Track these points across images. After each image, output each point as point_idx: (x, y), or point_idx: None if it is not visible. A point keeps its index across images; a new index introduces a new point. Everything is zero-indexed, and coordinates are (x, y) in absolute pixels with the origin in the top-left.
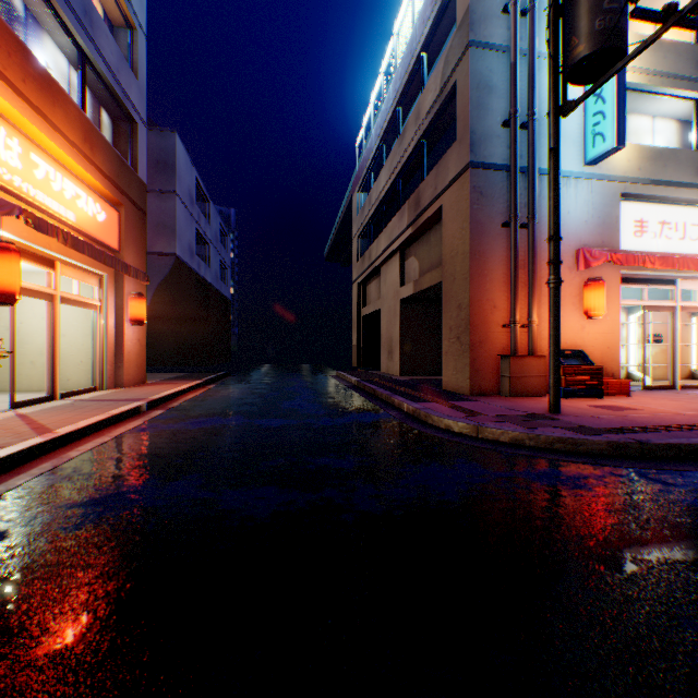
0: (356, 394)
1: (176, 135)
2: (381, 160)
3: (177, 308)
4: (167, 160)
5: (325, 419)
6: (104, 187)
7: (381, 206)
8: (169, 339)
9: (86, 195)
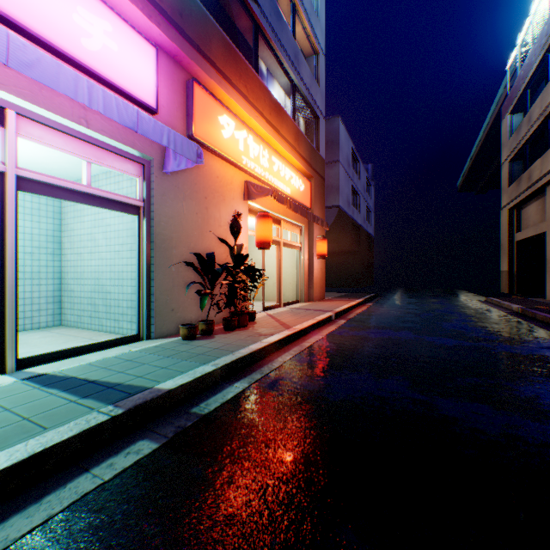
0: (524, 322)
1: (338, 119)
2: (546, 71)
3: (338, 245)
4: (332, 139)
5: (502, 345)
6: (303, 167)
7: (546, 120)
8: (330, 268)
9: (295, 176)
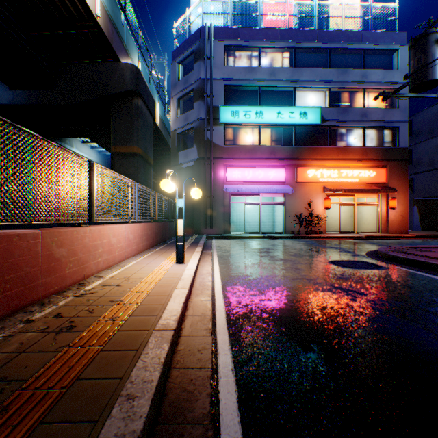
0: None
1: None
2: None
3: None
4: None
5: (386, 245)
6: (372, 164)
7: None
8: None
9: (363, 171)
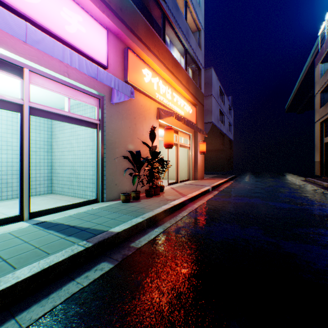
0: None
1: (212, 69)
2: None
3: (212, 146)
4: (208, 82)
5: (319, 208)
6: (191, 99)
7: None
8: (206, 160)
9: (186, 104)
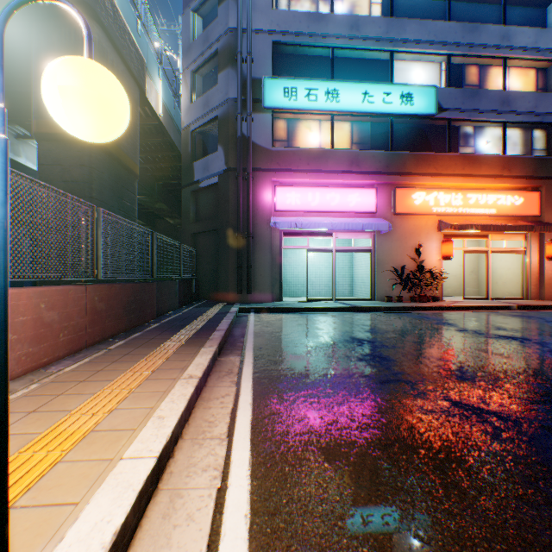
0: None
1: None
2: None
3: None
4: None
5: None
6: (518, 185)
7: None
8: None
9: (504, 196)
